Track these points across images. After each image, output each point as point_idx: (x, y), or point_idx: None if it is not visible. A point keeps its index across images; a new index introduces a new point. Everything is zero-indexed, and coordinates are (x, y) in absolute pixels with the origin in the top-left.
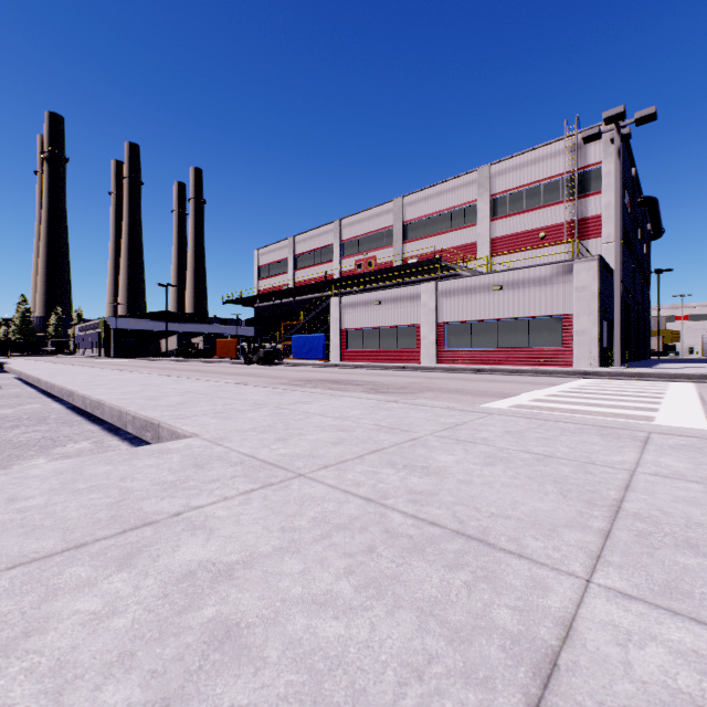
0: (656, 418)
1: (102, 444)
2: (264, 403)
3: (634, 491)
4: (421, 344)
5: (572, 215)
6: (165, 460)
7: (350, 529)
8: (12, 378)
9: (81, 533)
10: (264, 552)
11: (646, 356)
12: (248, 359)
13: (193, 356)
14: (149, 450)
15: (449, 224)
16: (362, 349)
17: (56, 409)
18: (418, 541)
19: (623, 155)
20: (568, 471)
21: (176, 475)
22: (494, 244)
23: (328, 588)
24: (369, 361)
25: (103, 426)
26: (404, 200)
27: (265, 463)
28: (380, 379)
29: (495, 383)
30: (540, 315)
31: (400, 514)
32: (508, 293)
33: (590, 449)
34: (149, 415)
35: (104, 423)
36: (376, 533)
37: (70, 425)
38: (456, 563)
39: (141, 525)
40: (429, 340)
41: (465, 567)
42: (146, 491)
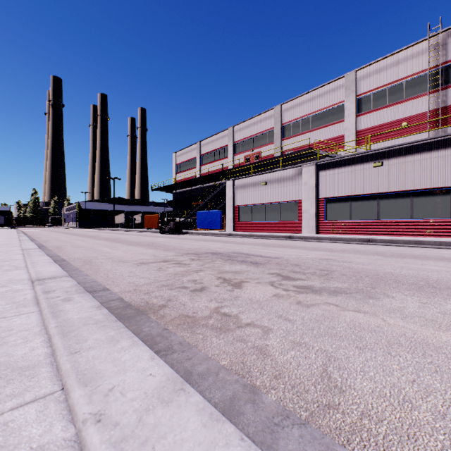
0: None
1: None
2: None
3: None
4: (302, 216)
5: (435, 105)
6: None
7: None
8: None
9: None
10: None
11: None
12: (161, 229)
13: (131, 227)
14: None
15: (319, 123)
16: (251, 221)
17: None
18: None
19: None
20: None
21: None
22: (359, 135)
23: None
24: (256, 231)
25: None
26: (282, 107)
27: None
28: (278, 252)
29: (438, 263)
30: (425, 187)
31: None
32: (389, 168)
33: None
34: None
35: None
36: None
37: None
38: None
39: None
40: (309, 213)
41: None
42: None
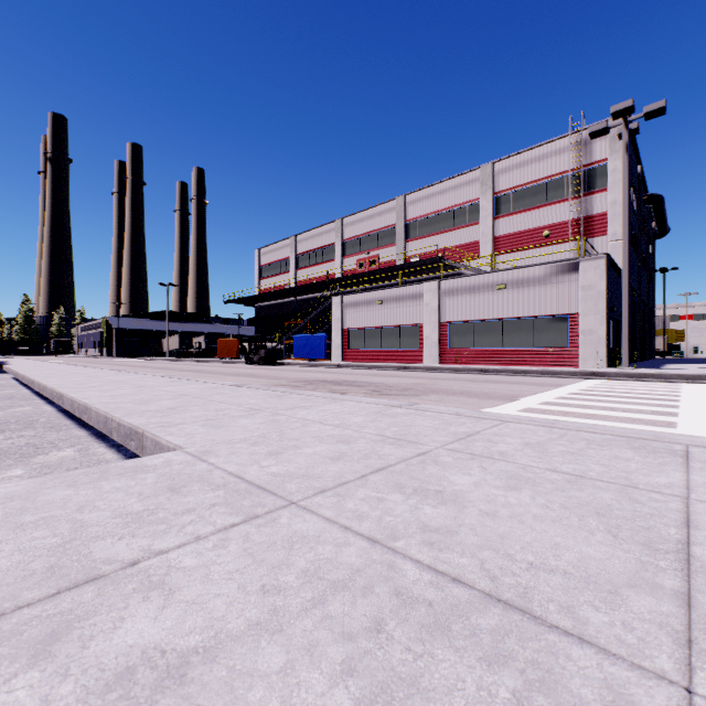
0: (678, 423)
1: (87, 452)
2: (260, 408)
3: (698, 528)
4: (424, 343)
5: (577, 213)
6: (137, 481)
7: (350, 590)
8: (10, 378)
9: (1, 594)
10: (234, 632)
11: (651, 356)
12: (248, 359)
13: (195, 355)
14: (123, 467)
15: (451, 223)
16: (364, 349)
17: (47, 412)
18: (440, 612)
19: (629, 151)
20: (609, 497)
21: (145, 503)
22: (497, 243)
23: (318, 703)
24: (371, 361)
25: (91, 432)
26: (407, 198)
27: (252, 486)
28: (382, 380)
29: (501, 385)
30: (546, 314)
31: (413, 564)
32: (513, 292)
33: (626, 466)
34: (134, 423)
35: (93, 428)
36: (384, 596)
37: (57, 430)
38: (496, 654)
39: (83, 581)
40: (431, 340)
41: (509, 661)
42: (103, 526)
